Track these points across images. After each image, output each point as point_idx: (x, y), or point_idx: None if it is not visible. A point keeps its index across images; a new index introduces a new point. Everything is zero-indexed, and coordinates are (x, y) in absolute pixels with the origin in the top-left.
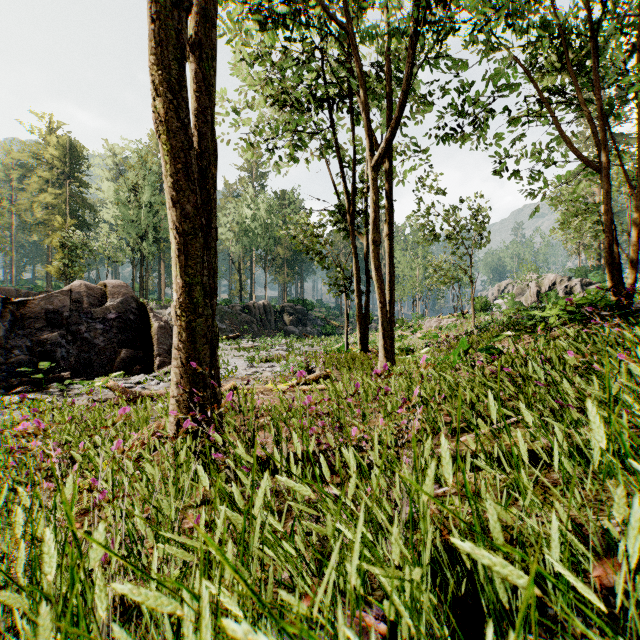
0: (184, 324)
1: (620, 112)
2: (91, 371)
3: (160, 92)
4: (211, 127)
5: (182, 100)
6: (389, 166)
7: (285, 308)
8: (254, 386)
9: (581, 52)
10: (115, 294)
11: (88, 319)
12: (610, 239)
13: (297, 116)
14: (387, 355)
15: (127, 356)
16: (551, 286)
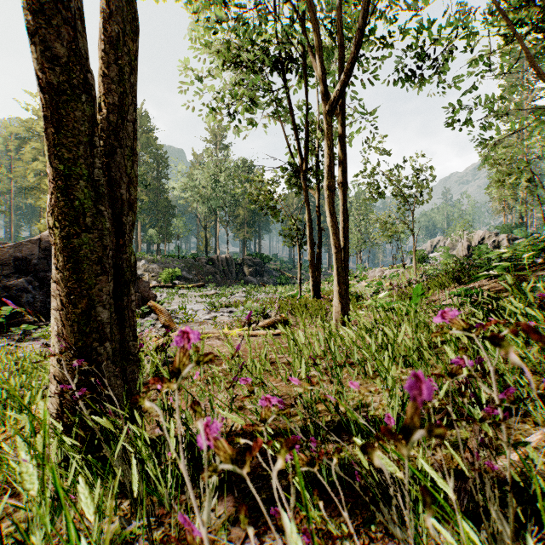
0: (59, 241)
1: None
2: None
3: None
4: None
5: None
6: (343, 115)
7: (245, 261)
8: (210, 331)
9: None
10: None
11: None
12: None
13: (254, 75)
14: (342, 300)
15: None
16: (480, 241)
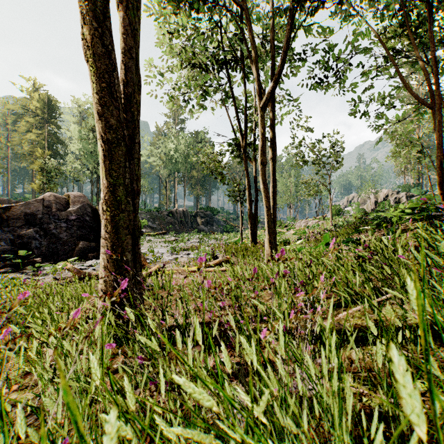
0: (109, 218)
1: (441, 69)
2: (57, 257)
3: (86, 21)
4: (135, 63)
5: (106, 29)
6: (272, 108)
7: (198, 213)
8: (174, 268)
9: (415, 22)
10: (75, 202)
11: (55, 220)
12: (441, 158)
13: (206, 74)
14: (271, 245)
15: (83, 246)
16: (385, 198)
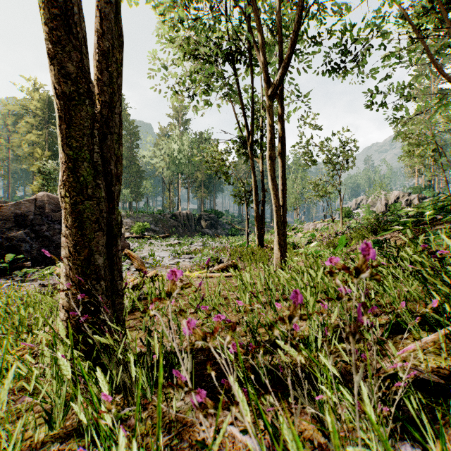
0: (68, 206)
1: None
2: (49, 261)
3: None
4: (116, 12)
5: None
6: (282, 99)
7: (202, 216)
8: None
9: None
10: None
11: (48, 221)
12: None
13: (209, 65)
14: (281, 249)
15: None
16: (396, 200)
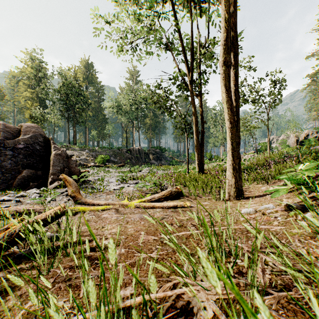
0: None
1: None
2: None
3: None
4: None
5: None
6: (234, 3)
7: (150, 151)
8: (111, 202)
9: None
10: (27, 132)
11: (1, 147)
12: None
13: None
14: (235, 174)
15: (28, 174)
16: (305, 137)
